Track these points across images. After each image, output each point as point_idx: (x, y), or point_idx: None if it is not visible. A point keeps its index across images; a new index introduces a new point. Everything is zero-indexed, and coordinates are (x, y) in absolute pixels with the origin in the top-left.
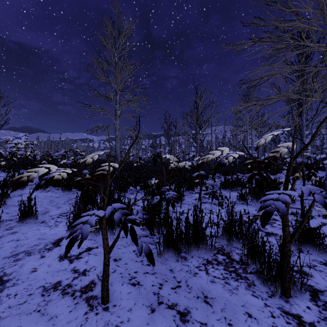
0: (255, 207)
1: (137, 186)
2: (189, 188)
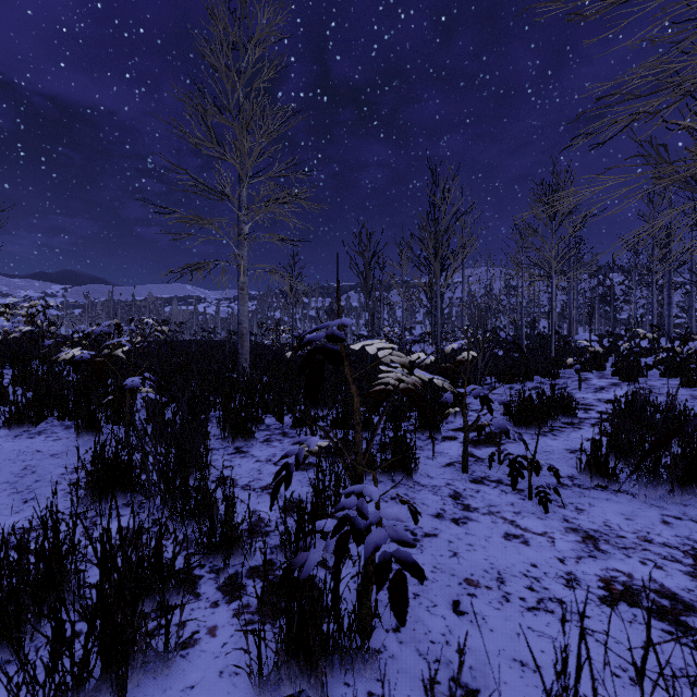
0: (654, 505)
1: (285, 416)
2: (426, 426)
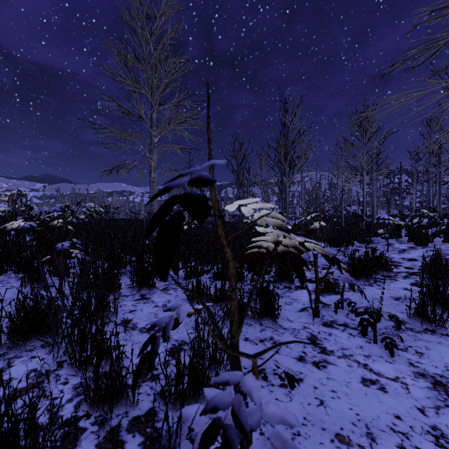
0: None
1: (180, 270)
2: (283, 278)
